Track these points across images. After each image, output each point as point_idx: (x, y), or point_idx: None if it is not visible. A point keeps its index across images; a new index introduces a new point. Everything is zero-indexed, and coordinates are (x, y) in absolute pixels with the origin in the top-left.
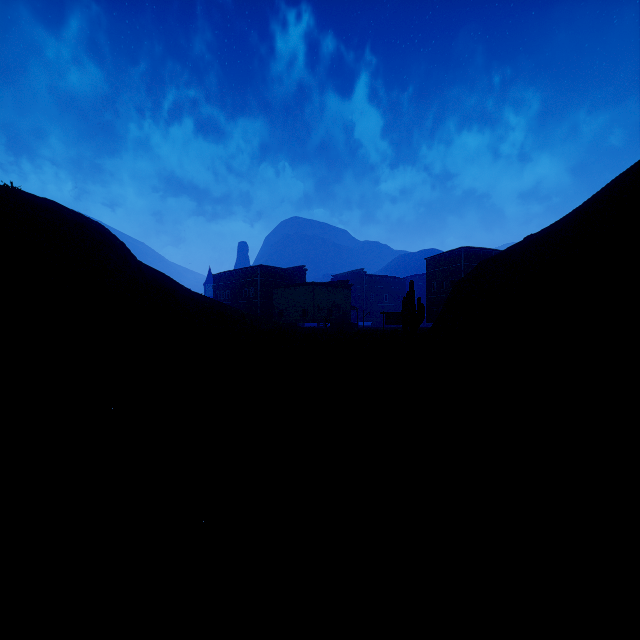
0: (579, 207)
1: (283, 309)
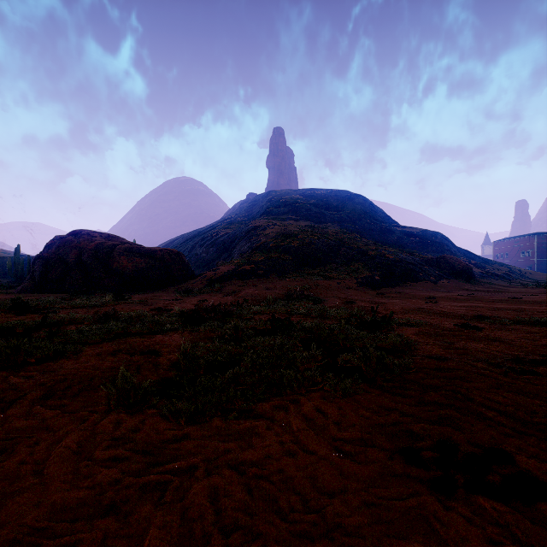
0: None
1: None
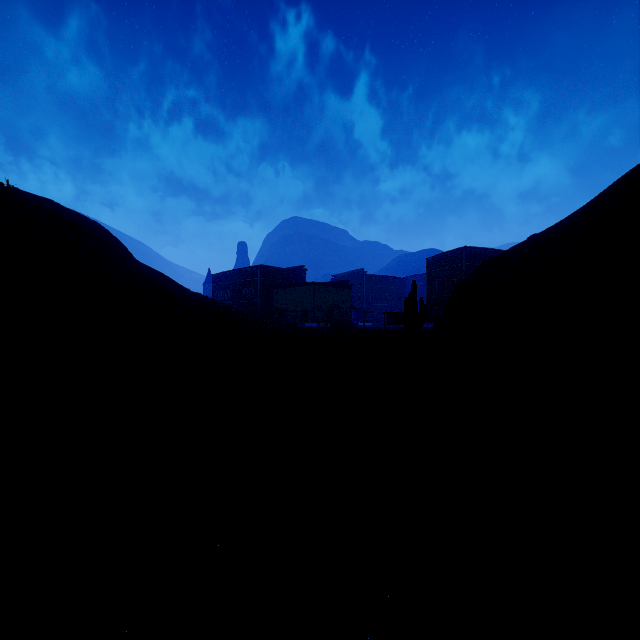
0: (585, 206)
1: (283, 309)
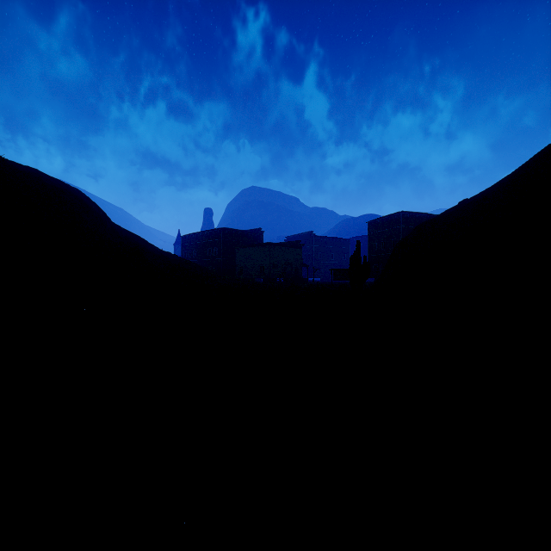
0: (512, 173)
1: (243, 266)
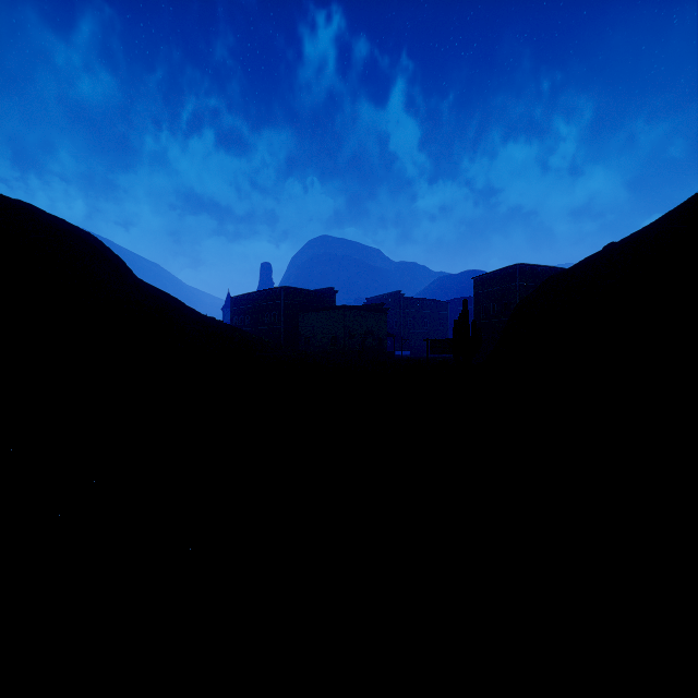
0: (684, 204)
1: (310, 336)
